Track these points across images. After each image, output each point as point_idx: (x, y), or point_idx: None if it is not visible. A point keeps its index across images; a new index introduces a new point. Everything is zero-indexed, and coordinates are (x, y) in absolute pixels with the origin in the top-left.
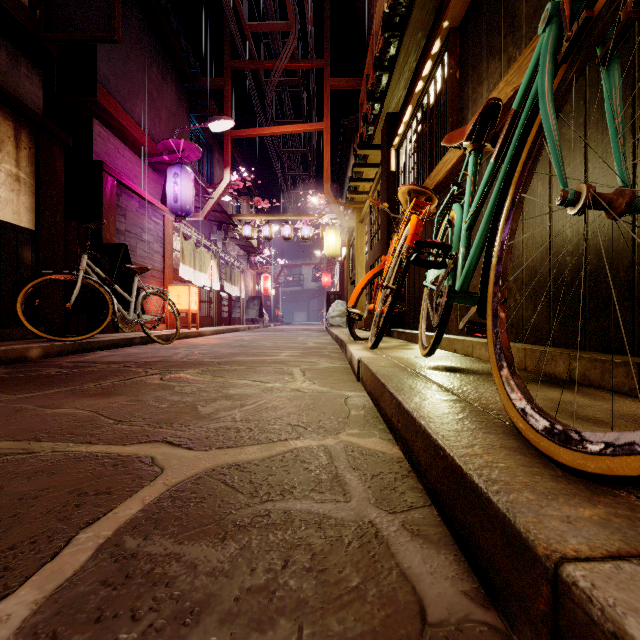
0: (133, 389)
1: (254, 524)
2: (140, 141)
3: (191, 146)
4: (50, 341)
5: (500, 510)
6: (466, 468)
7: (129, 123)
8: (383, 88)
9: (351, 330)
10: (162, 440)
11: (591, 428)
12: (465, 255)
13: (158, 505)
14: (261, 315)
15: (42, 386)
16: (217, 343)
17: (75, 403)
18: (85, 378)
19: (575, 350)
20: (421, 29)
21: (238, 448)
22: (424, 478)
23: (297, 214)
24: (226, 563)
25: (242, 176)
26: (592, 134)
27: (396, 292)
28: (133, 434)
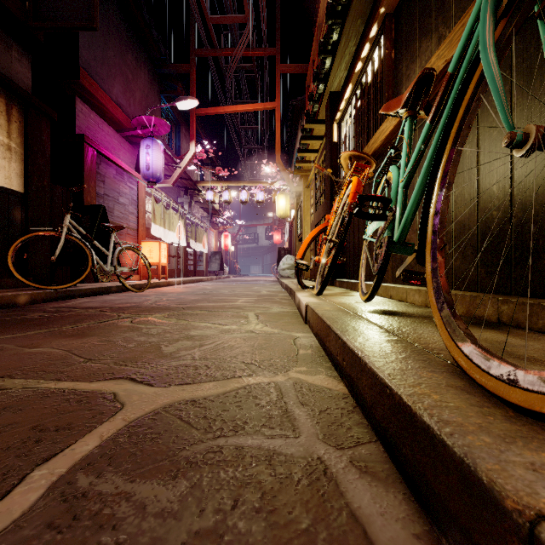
0: (105, 331)
1: (206, 461)
2: (117, 117)
3: (161, 122)
4: (37, 289)
5: (456, 454)
6: (415, 407)
7: (107, 102)
8: (327, 70)
9: (299, 279)
10: (126, 377)
11: (530, 367)
12: (402, 210)
13: (115, 441)
14: (222, 268)
15: (25, 328)
16: (183, 291)
17: (51, 343)
18: (64, 321)
19: (502, 295)
20: (360, 16)
21: (195, 384)
22: (369, 414)
23: (252, 181)
24: (176, 503)
25: (205, 149)
26: (518, 99)
27: (339, 244)
28: (100, 371)
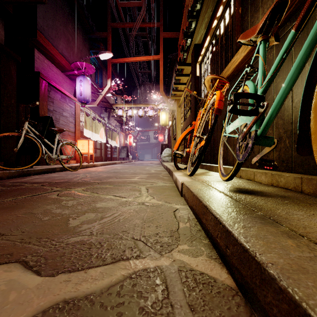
0: (34, 203)
1: None
2: (62, 63)
3: (89, 66)
4: (4, 170)
5: None
6: None
7: (55, 53)
8: (192, 30)
9: (175, 164)
10: (20, 260)
11: None
12: None
13: None
14: (127, 156)
15: None
16: (102, 170)
17: None
18: (10, 194)
19: None
20: None
21: (82, 272)
22: None
23: (146, 104)
24: None
25: (118, 84)
26: None
27: (208, 139)
28: (1, 251)
